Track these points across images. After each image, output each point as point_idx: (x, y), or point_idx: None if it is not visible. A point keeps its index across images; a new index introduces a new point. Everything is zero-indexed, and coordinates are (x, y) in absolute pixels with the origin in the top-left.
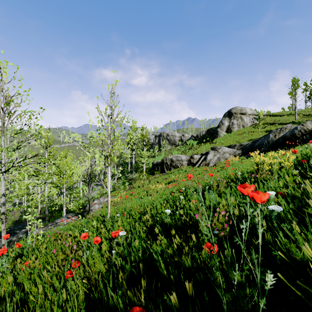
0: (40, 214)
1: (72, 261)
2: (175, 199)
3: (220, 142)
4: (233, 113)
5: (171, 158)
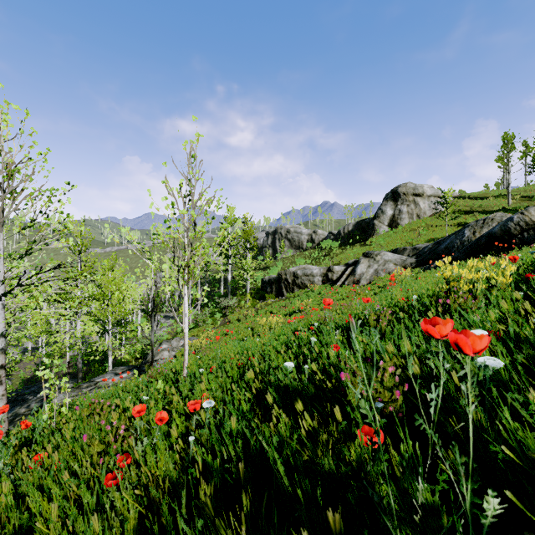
0: (68, 367)
1: (118, 456)
2: (302, 343)
3: (378, 244)
4: (401, 194)
5: (294, 271)
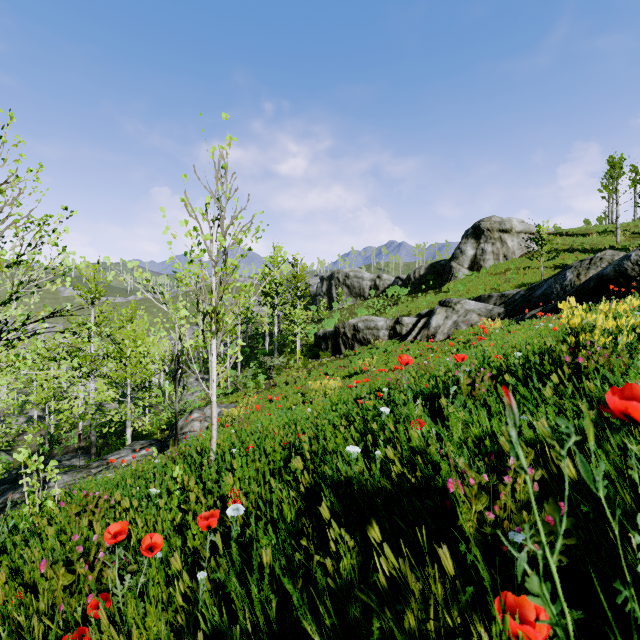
0: (79, 440)
1: (89, 598)
2: (367, 414)
3: (456, 291)
4: (485, 230)
5: (354, 324)
